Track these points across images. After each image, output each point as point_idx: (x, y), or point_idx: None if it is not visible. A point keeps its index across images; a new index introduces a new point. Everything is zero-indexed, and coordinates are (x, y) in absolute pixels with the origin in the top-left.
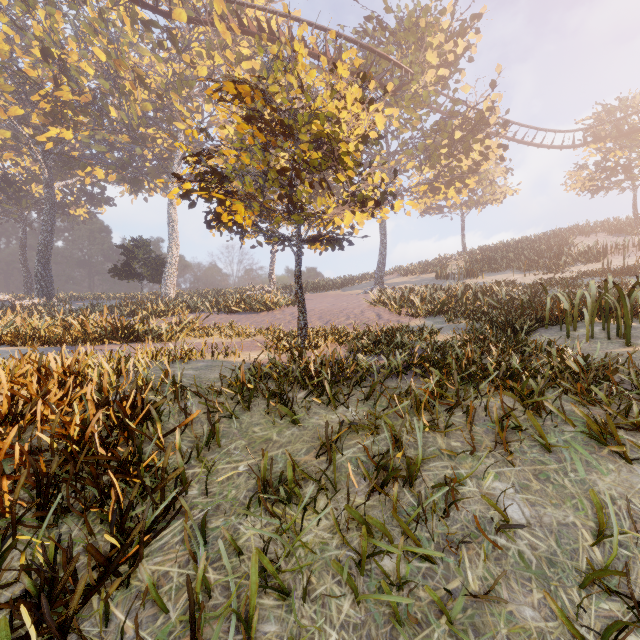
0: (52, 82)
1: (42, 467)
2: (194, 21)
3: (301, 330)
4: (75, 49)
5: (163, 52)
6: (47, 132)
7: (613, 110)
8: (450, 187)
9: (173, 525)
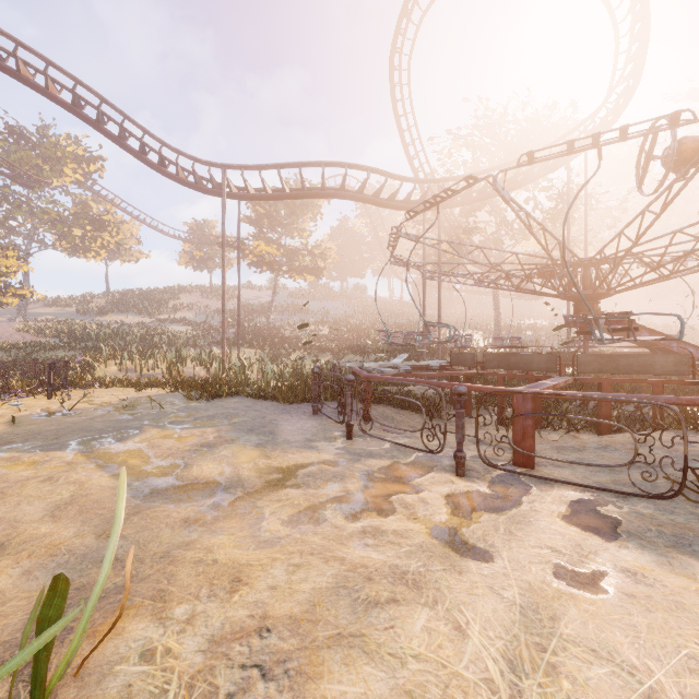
0: None
1: None
2: None
3: None
4: None
5: None
6: None
7: (200, 226)
8: (88, 252)
9: None
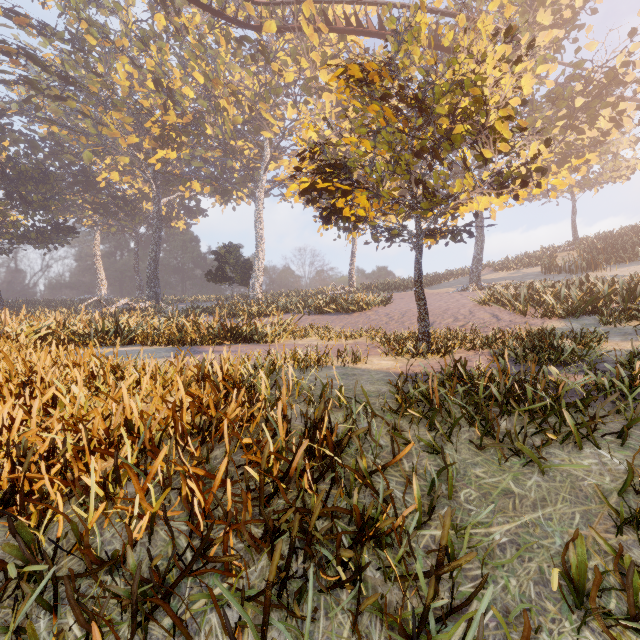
0: (161, 109)
1: (249, 507)
2: (282, 29)
3: (423, 333)
4: (179, 77)
5: (251, 67)
6: (156, 154)
7: None
8: (563, 166)
9: (454, 633)
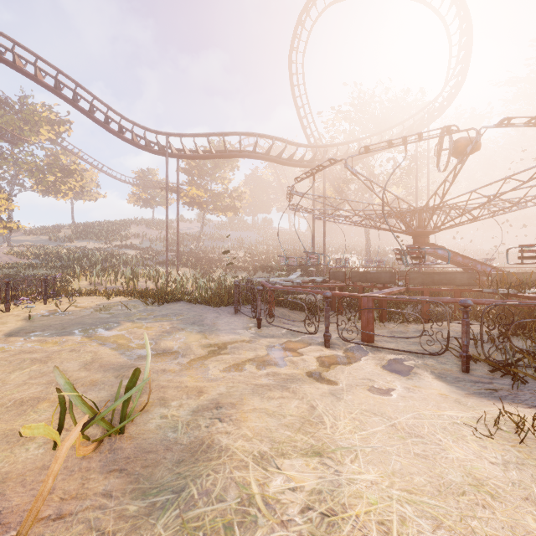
0: None
1: None
2: None
3: None
4: None
5: None
6: None
7: (145, 173)
8: (58, 193)
9: None
